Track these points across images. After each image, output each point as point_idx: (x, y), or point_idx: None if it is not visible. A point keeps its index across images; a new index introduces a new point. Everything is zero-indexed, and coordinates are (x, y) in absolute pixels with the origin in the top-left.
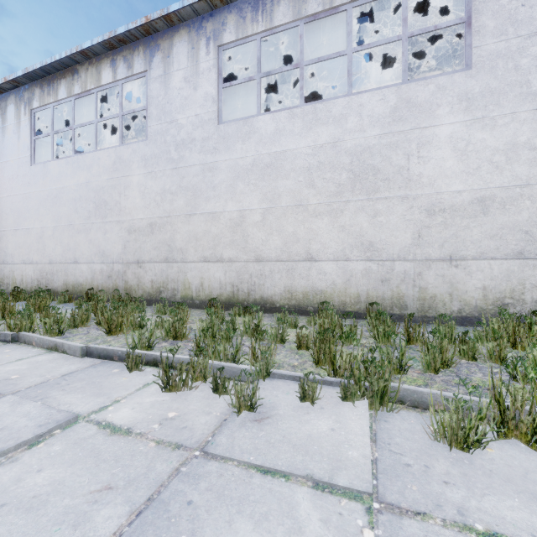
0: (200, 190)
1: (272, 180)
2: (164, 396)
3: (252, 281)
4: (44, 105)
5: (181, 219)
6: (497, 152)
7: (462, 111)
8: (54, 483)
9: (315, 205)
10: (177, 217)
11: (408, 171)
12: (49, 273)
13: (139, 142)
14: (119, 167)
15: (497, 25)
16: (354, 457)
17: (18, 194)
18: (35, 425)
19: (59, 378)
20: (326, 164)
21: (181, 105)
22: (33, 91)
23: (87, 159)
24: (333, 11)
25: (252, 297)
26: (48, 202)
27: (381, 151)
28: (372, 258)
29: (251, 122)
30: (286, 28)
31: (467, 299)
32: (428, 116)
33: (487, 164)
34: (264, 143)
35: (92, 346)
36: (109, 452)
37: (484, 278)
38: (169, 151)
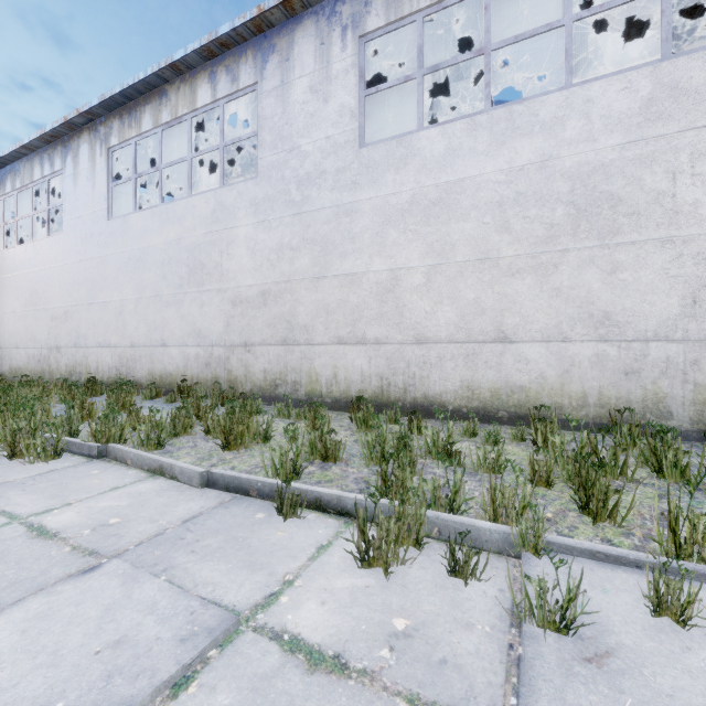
0: (332, 242)
1: (441, 224)
2: (364, 576)
3: (411, 372)
4: (124, 141)
5: (306, 284)
6: None
7: None
8: None
9: (511, 257)
10: (300, 282)
11: (673, 199)
12: (131, 359)
13: (247, 180)
14: (220, 216)
15: None
16: None
17: (93, 258)
18: (174, 638)
19: (181, 527)
20: (530, 196)
21: (306, 125)
22: (110, 125)
23: (178, 208)
24: None
25: (410, 395)
26: (129, 267)
27: (624, 170)
28: (609, 337)
29: (408, 142)
30: None
31: None
32: None
33: None
34: (429, 171)
35: (216, 472)
36: None
37: None
38: (288, 191)
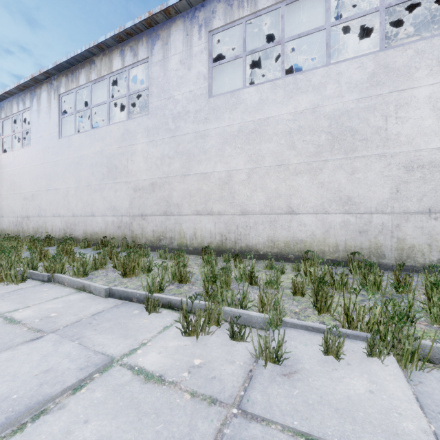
0: (193, 154)
1: (256, 144)
2: (185, 340)
3: (239, 231)
4: (68, 90)
5: (177, 179)
6: None
7: None
8: (101, 439)
9: (296, 164)
10: (174, 178)
11: (385, 131)
12: (73, 224)
13: (143, 116)
14: (127, 137)
15: None
16: (412, 431)
17: (49, 161)
18: (77, 368)
19: (90, 318)
20: (306, 128)
21: (177, 83)
22: (60, 80)
23: (102, 132)
24: None
25: (238, 245)
26: (71, 168)
27: (359, 114)
28: (350, 211)
29: (237, 95)
30: (269, 11)
31: None
32: (406, 79)
33: None
34: (249, 112)
35: (114, 289)
36: (148, 403)
37: None
38: (167, 122)
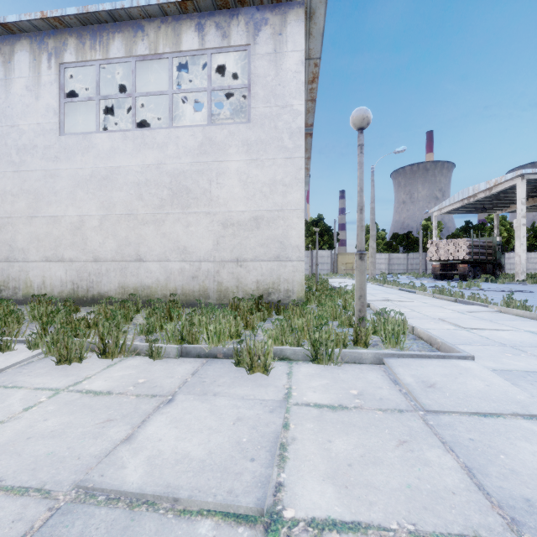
0: (42, 194)
1: (108, 191)
2: None
3: (91, 279)
4: None
5: (23, 220)
6: (265, 185)
7: (245, 152)
8: None
9: (144, 214)
10: (19, 219)
11: (210, 193)
12: None
13: None
14: None
15: (265, 95)
16: None
17: None
18: None
19: None
20: (152, 182)
21: (23, 111)
22: None
23: None
24: (158, 56)
25: (90, 293)
26: None
27: (192, 176)
28: (186, 259)
29: (90, 138)
30: (121, 62)
31: (248, 290)
32: (223, 153)
33: (259, 193)
34: (101, 158)
35: None
36: None
37: (257, 274)
38: (10, 154)
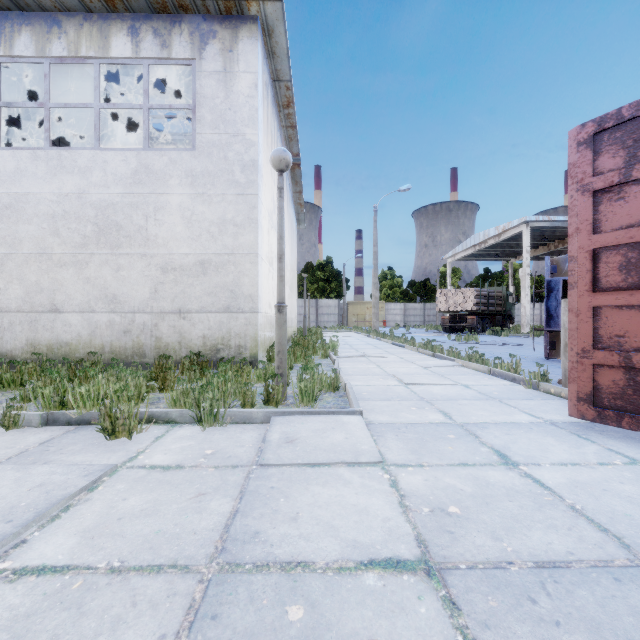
0: None
1: (12, 223)
2: None
3: None
4: None
5: None
6: (213, 224)
7: (189, 185)
8: None
9: (61, 254)
10: None
11: (147, 231)
12: None
13: None
14: None
15: (213, 120)
16: None
17: None
18: None
19: None
20: (72, 214)
21: None
22: None
23: None
24: (80, 60)
25: None
26: None
27: (124, 209)
28: (116, 310)
29: None
30: (30, 62)
31: (192, 347)
32: (163, 184)
33: (207, 233)
34: (3, 181)
35: None
36: None
37: (204, 328)
38: None
